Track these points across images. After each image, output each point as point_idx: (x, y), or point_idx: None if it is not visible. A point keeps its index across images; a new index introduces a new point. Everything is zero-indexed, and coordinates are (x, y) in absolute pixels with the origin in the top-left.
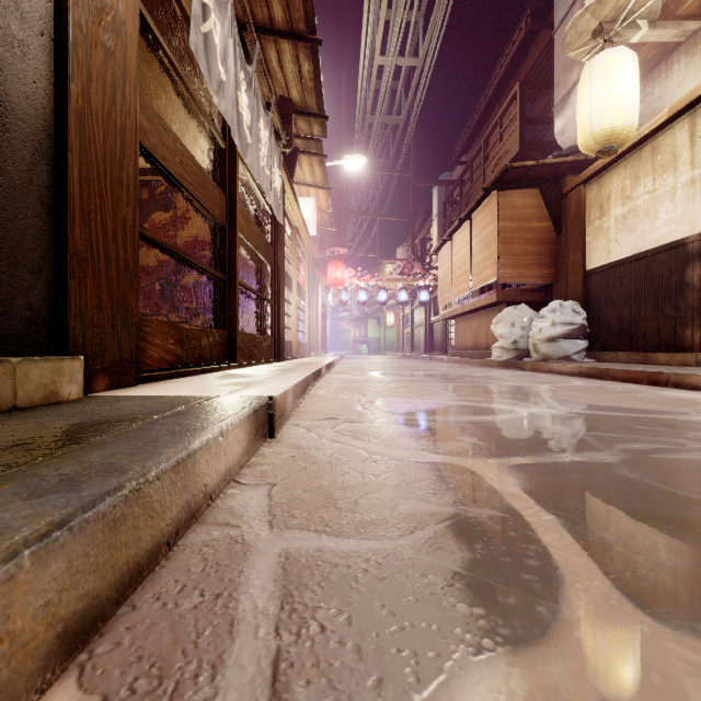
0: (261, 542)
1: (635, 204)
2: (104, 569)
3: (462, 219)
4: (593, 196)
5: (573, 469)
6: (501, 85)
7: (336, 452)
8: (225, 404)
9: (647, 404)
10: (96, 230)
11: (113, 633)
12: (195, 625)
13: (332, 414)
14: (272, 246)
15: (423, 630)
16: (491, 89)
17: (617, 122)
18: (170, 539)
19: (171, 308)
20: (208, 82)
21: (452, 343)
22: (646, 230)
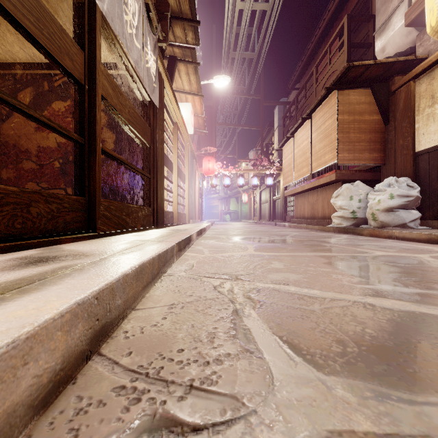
0: None
1: None
2: None
3: (304, 118)
4: (423, 89)
5: None
6: (327, 28)
7: None
8: None
9: None
10: None
11: None
12: None
13: (171, 378)
14: (150, 129)
15: None
16: (320, 29)
17: None
18: None
19: (66, 183)
20: None
21: (290, 214)
22: None
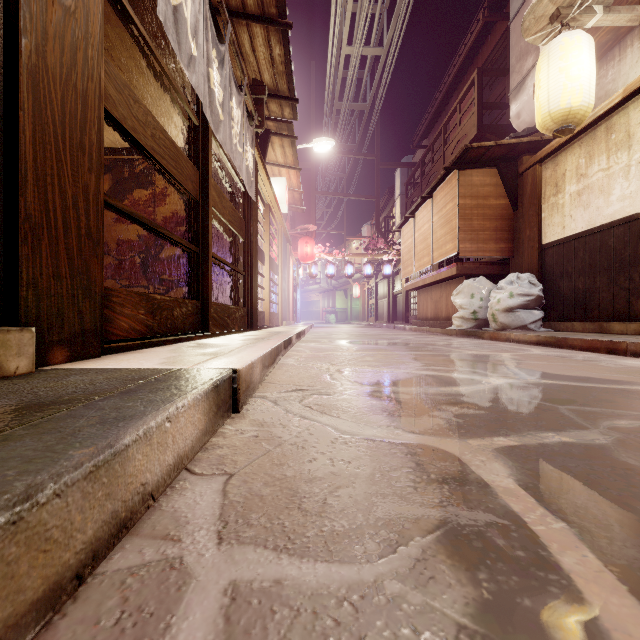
0: (202, 569)
1: (590, 181)
2: None
3: (424, 197)
4: (548, 175)
5: (565, 453)
6: (459, 74)
7: (303, 431)
8: (182, 380)
9: (614, 374)
10: (53, 195)
11: None
12: None
13: (300, 385)
14: (245, 222)
15: None
16: (450, 77)
17: (574, 102)
18: (82, 569)
19: (150, 280)
20: (178, 55)
21: (414, 313)
22: (601, 206)
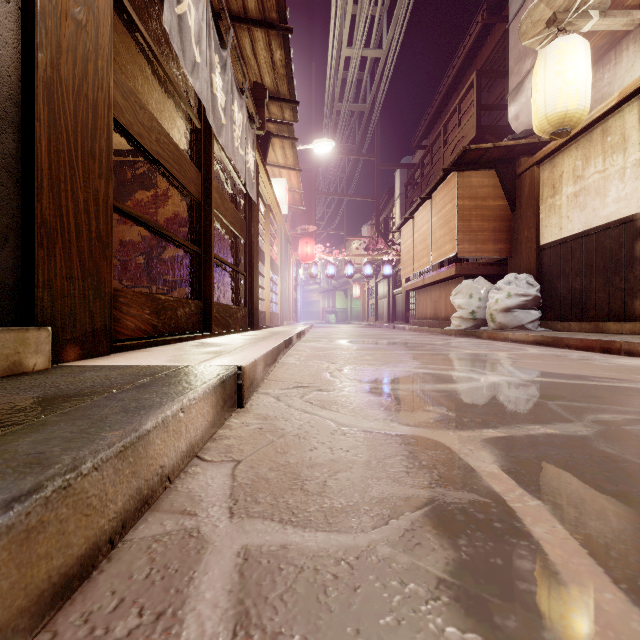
0: (218, 536)
1: (586, 183)
2: (10, 594)
3: (423, 198)
4: (545, 176)
5: (548, 443)
6: (458, 75)
7: (305, 424)
8: (191, 375)
9: (605, 372)
10: (67, 201)
11: None
12: None
13: (301, 382)
14: (246, 223)
15: None
16: (449, 78)
17: (570, 105)
18: (113, 535)
19: (152, 280)
20: (182, 62)
21: (414, 313)
22: (597, 207)
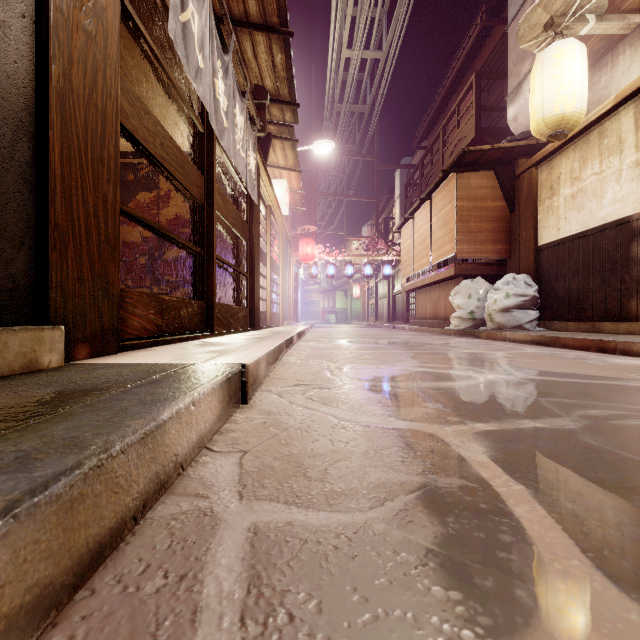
0: (229, 515)
1: (583, 184)
2: (59, 553)
3: (423, 199)
4: (543, 178)
5: (536, 436)
6: (458, 77)
7: (306, 419)
8: (198, 372)
9: (599, 371)
10: (78, 205)
11: (67, 623)
12: (155, 614)
13: (302, 380)
14: (247, 224)
15: (398, 619)
16: (449, 80)
17: (567, 108)
18: (136, 513)
19: (154, 281)
20: (186, 68)
21: (413, 313)
22: (594, 209)
